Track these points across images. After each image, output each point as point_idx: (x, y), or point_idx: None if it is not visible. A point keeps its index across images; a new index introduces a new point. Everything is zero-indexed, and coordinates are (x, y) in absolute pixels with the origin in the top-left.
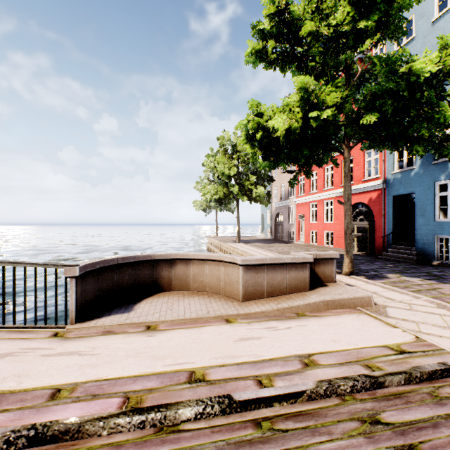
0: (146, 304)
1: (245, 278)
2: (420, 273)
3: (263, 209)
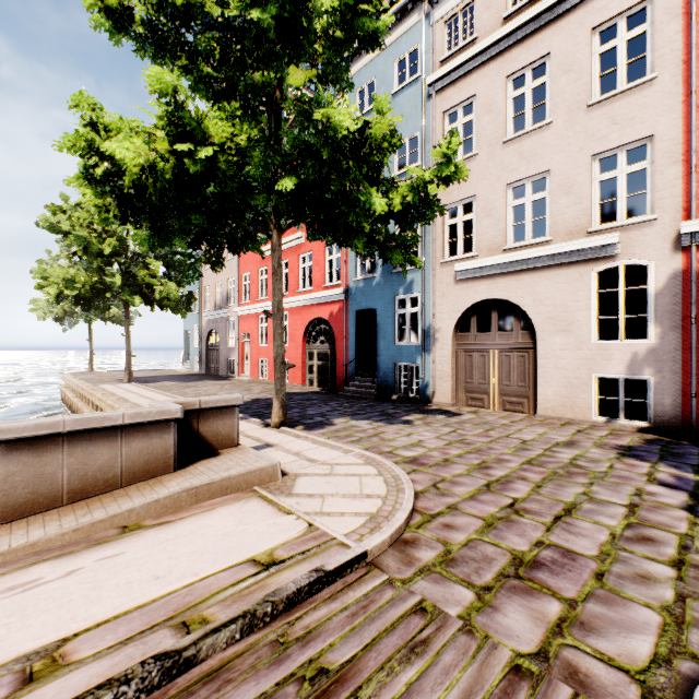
0: None
1: (4, 470)
2: (374, 412)
3: (188, 323)
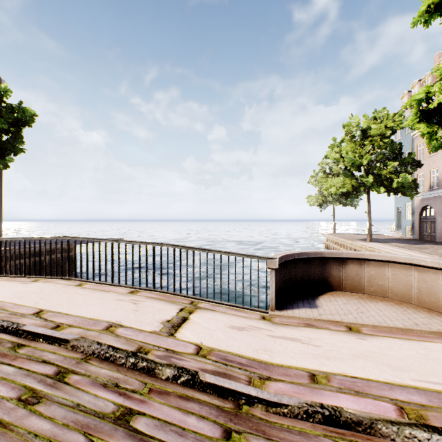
0: (326, 301)
1: None
2: None
3: (398, 202)
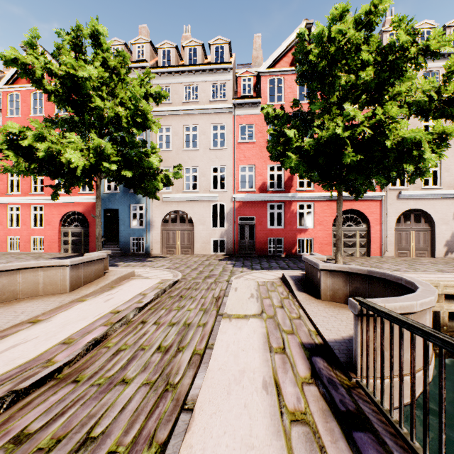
0: None
1: (71, 274)
2: (131, 259)
3: None
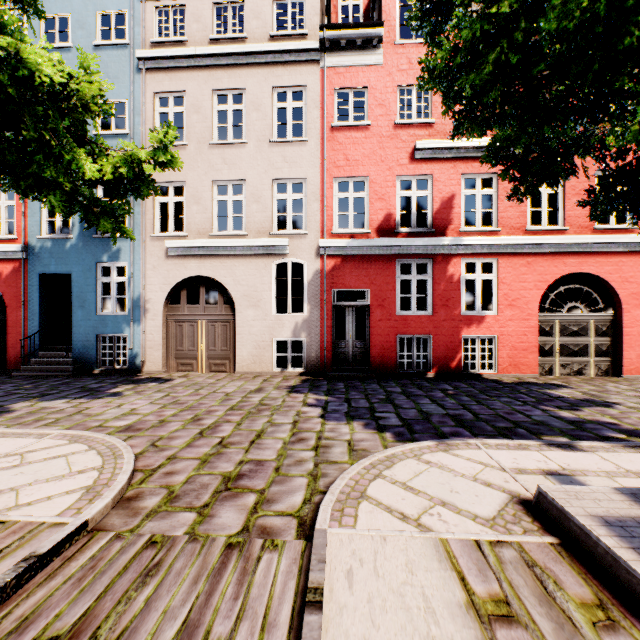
0: None
1: None
2: (73, 390)
3: None
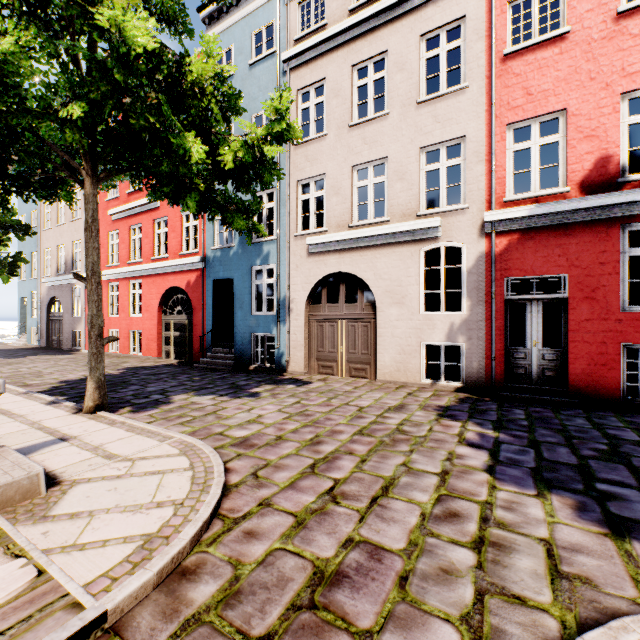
0: None
1: None
2: (224, 385)
3: (23, 290)
